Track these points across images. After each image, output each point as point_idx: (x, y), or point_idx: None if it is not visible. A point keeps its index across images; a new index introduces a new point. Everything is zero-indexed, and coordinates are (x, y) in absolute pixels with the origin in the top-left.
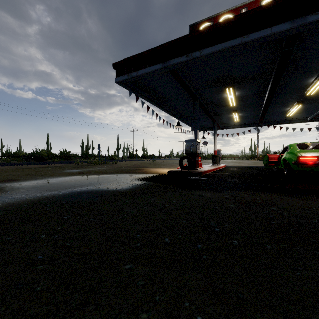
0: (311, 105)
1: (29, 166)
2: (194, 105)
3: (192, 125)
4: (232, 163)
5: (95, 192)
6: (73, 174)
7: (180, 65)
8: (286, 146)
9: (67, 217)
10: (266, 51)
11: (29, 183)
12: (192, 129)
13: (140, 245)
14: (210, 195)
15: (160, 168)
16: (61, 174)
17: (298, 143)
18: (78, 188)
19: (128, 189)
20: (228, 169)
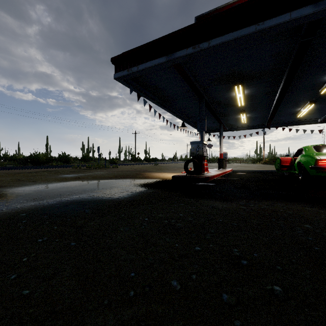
0: (324, 106)
1: (23, 170)
2: (199, 105)
3: (198, 126)
4: (238, 167)
5: (88, 202)
6: (68, 179)
7: (185, 57)
8: (300, 148)
9: (42, 239)
10: (282, 42)
11: (14, 190)
12: (197, 130)
13: (134, 296)
14: (223, 206)
15: (163, 172)
16: (54, 179)
17: (314, 145)
18: (69, 197)
19: (126, 197)
20: (235, 173)
